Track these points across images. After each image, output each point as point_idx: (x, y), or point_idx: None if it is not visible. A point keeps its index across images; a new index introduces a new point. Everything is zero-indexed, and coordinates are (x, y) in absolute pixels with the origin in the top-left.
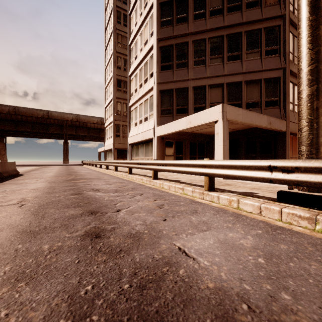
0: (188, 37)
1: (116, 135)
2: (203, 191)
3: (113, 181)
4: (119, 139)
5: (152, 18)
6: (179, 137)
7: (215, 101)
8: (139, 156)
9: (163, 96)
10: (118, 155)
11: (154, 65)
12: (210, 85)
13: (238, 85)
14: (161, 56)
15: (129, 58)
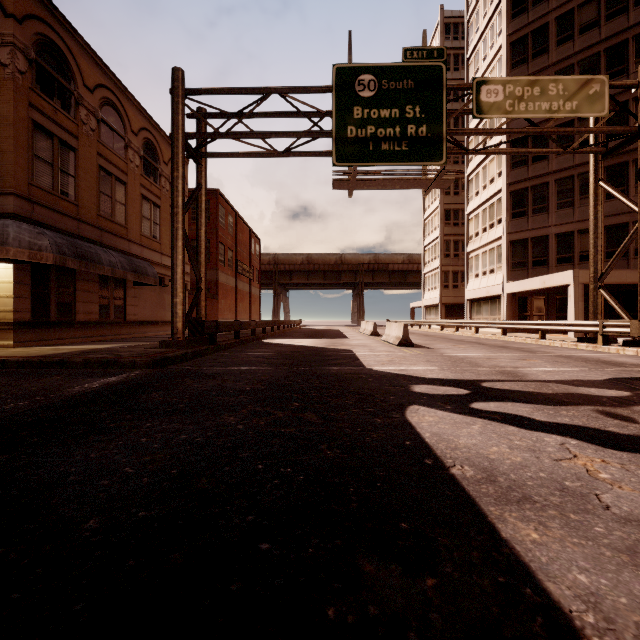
0: (549, 177)
1: (443, 286)
2: (537, 340)
3: (465, 337)
4: (448, 290)
5: (500, 156)
6: (538, 291)
7: (586, 249)
8: (481, 315)
9: (515, 247)
10: (447, 313)
11: (502, 212)
12: (580, 231)
13: (622, 227)
14: (511, 202)
15: (467, 192)
